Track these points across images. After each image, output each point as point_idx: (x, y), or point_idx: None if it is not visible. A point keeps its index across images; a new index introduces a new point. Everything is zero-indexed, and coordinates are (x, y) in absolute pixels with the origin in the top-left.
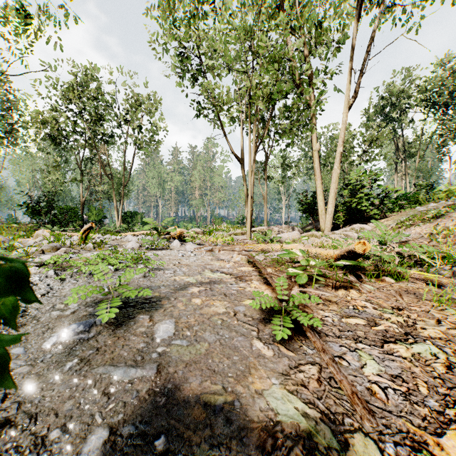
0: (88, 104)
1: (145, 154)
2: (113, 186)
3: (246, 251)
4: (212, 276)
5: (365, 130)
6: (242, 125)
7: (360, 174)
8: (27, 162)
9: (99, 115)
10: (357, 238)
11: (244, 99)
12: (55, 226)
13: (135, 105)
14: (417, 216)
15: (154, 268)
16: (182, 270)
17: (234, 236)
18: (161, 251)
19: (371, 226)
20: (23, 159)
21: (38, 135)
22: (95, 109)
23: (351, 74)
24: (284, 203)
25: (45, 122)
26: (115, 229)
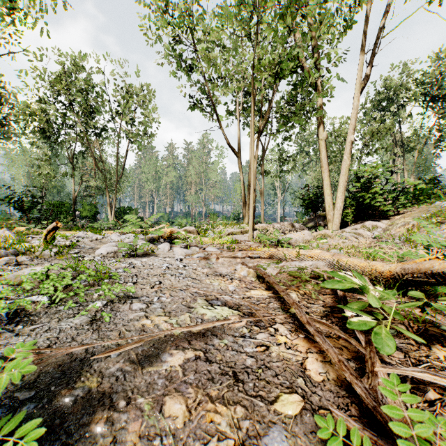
0: (79, 96)
1: (139, 148)
2: (106, 181)
3: (250, 257)
4: (209, 326)
5: (363, 125)
6: (239, 116)
7: (371, 166)
8: (21, 157)
9: (91, 107)
10: (373, 237)
11: (240, 90)
12: (41, 222)
13: (128, 98)
14: (445, 213)
15: (118, 297)
16: (162, 299)
17: (233, 235)
18: (141, 259)
19: (385, 224)
20: (16, 154)
21: (28, 128)
22: (87, 101)
23: (363, 53)
24: (280, 198)
25: (34, 114)
26: (103, 226)
